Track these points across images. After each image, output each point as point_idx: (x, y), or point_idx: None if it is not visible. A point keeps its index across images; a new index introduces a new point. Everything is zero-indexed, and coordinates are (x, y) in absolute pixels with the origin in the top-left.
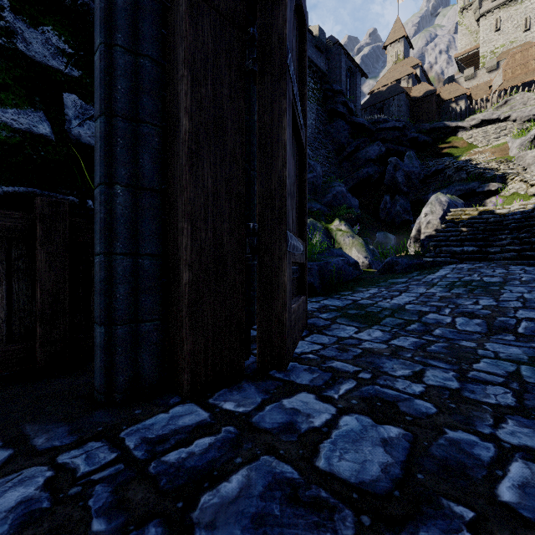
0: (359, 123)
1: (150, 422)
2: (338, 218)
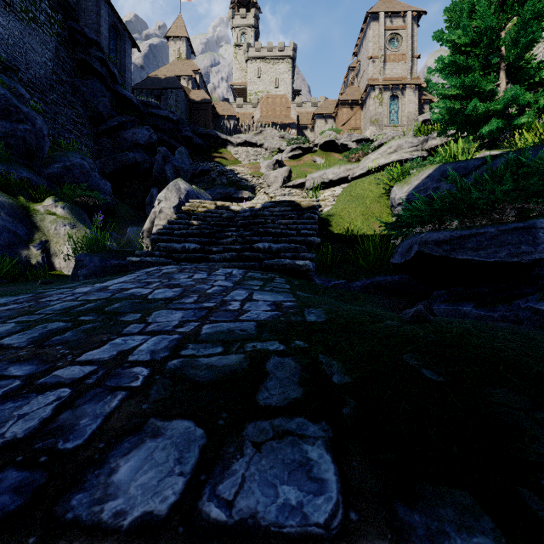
0: (126, 96)
1: None
2: (60, 198)
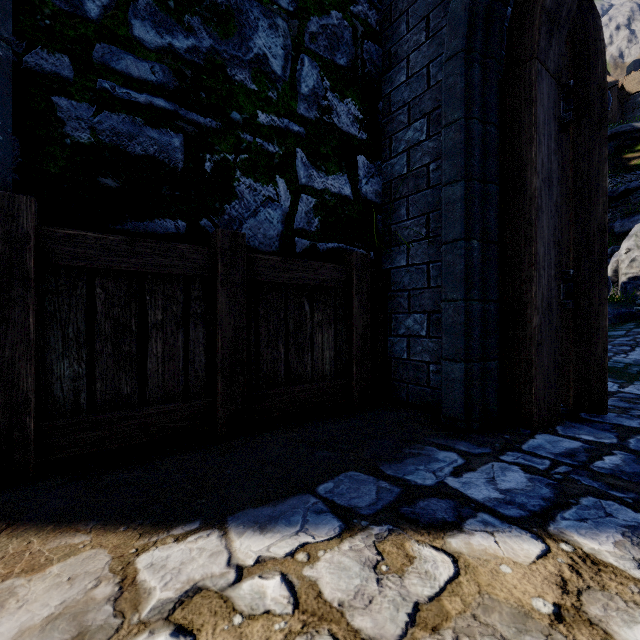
0: None
1: (533, 444)
2: None
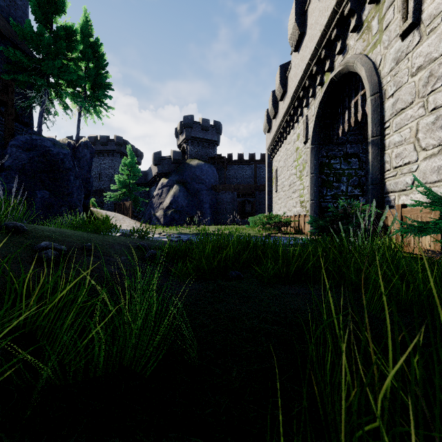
0: None
1: None
2: None
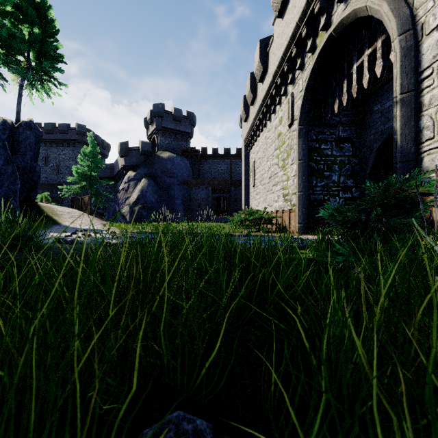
0: None
1: None
2: None
